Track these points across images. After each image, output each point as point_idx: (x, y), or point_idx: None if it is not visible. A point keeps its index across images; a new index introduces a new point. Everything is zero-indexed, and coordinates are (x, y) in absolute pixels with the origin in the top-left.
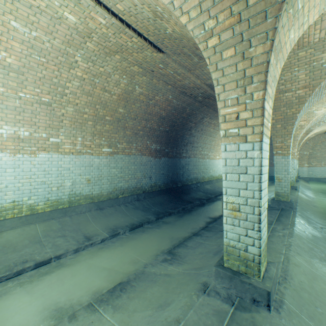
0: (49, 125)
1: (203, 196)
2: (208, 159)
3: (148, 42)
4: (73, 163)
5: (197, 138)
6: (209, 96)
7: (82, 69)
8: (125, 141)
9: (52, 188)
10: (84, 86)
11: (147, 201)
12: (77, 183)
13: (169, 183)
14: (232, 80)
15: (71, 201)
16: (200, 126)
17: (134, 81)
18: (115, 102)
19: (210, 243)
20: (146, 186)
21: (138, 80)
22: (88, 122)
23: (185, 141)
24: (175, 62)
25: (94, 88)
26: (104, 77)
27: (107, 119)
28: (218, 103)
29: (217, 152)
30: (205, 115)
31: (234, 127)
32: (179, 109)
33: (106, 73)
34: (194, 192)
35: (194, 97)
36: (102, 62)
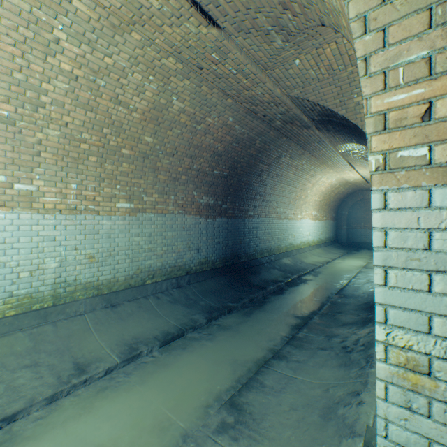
0: (12, 159)
1: (280, 276)
2: (285, 219)
3: (191, 1)
4: (62, 229)
5: (271, 187)
6: (293, 119)
7: (70, 56)
8: (156, 191)
9: (19, 274)
10: (78, 91)
11: (193, 289)
12: (69, 262)
13: (228, 257)
14: (413, 9)
15: (58, 295)
16: (276, 169)
17: (170, 88)
18: (137, 124)
19: (307, 379)
20: (192, 263)
21: (177, 85)
22: (89, 157)
23: (252, 192)
24: (240, 50)
25: (98, 97)
26: (115, 77)
27: (125, 153)
28: (365, 82)
29: (299, 208)
30: (284, 152)
31: (413, 143)
32: (243, 141)
33: (117, 68)
34: (266, 270)
35: (269, 120)
36: (108, 45)
